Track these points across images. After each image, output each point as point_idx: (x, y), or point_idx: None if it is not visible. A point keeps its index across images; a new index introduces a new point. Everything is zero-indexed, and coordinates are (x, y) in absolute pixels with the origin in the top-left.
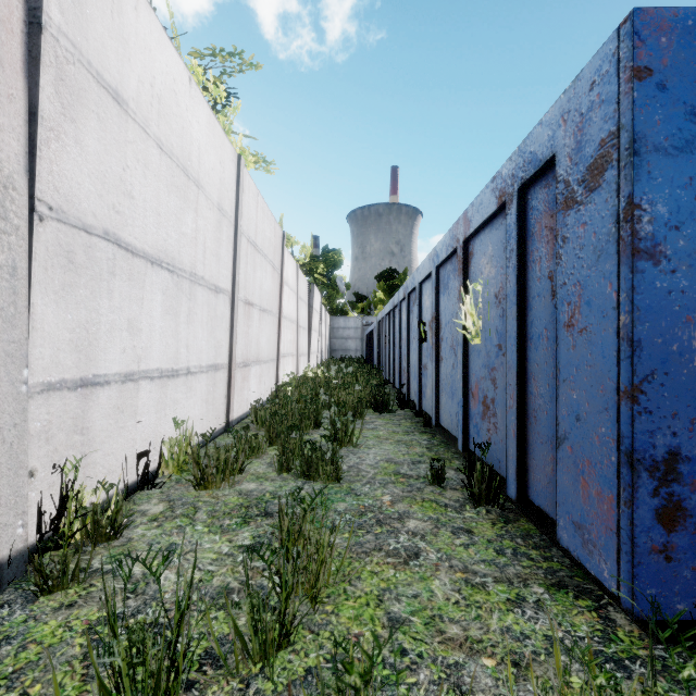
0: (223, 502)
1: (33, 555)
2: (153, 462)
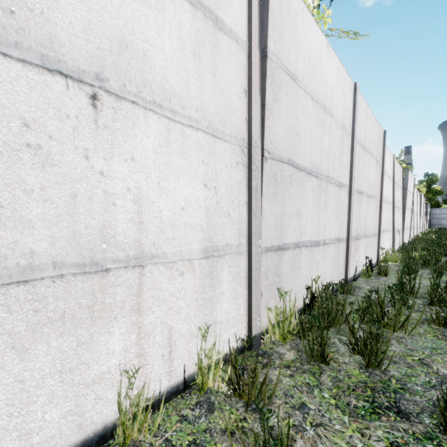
0: None
1: None
2: None
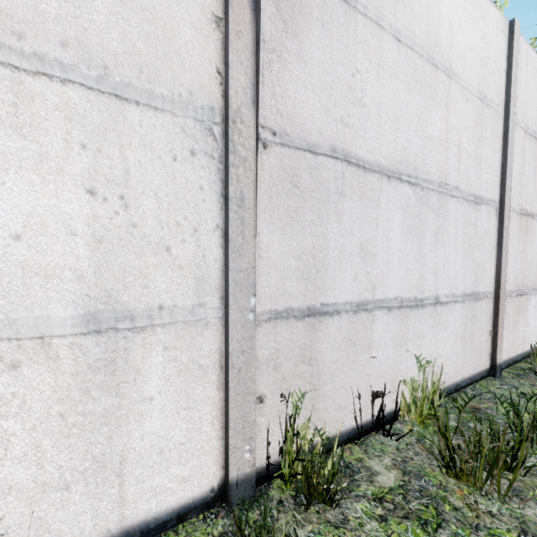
0: (487, 533)
1: (263, 477)
2: (392, 402)
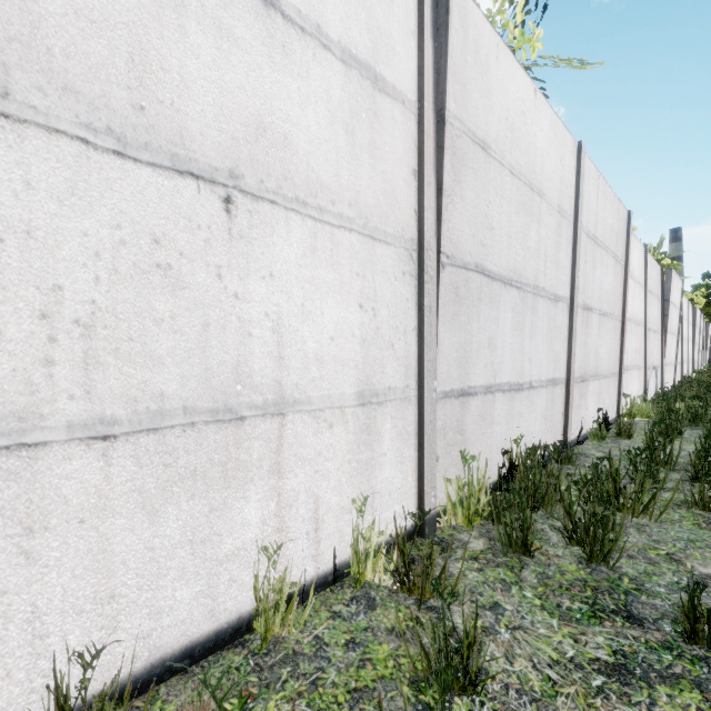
0: None
1: None
2: None
